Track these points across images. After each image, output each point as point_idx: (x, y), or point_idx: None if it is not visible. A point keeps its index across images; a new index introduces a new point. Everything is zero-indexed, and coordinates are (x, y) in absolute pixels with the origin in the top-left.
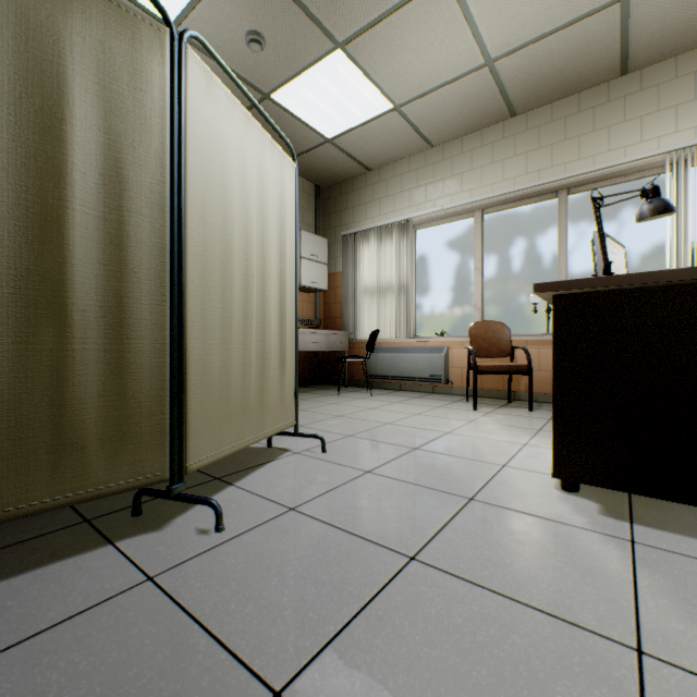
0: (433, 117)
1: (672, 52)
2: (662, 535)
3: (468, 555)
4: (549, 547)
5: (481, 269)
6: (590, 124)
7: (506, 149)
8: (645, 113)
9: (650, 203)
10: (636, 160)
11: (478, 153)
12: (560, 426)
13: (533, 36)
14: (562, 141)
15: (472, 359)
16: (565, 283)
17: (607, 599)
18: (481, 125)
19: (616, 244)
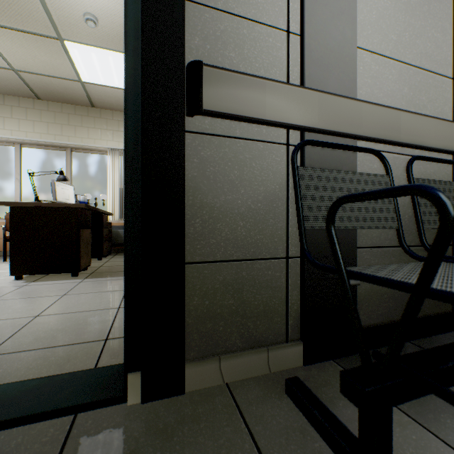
0: None
1: (111, 109)
2: (39, 282)
3: None
4: None
5: (21, 179)
6: (81, 122)
7: (36, 116)
8: (102, 128)
9: (60, 176)
10: (98, 147)
11: (17, 110)
12: (14, 256)
13: (40, 72)
14: (68, 124)
15: (3, 233)
16: (12, 203)
17: None
18: (19, 95)
19: (68, 185)
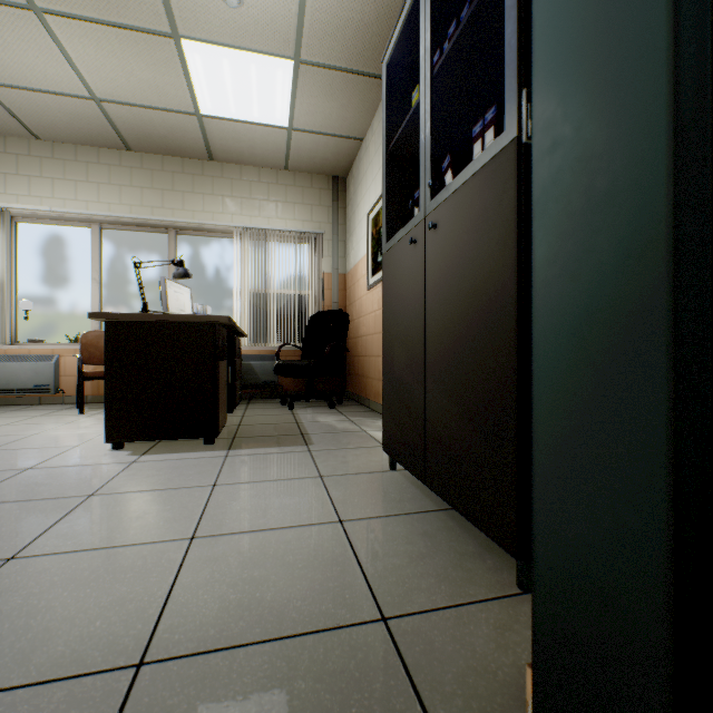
0: (37, 113)
1: (238, 162)
2: (155, 456)
3: (5, 494)
4: (75, 476)
5: (100, 280)
6: (192, 186)
7: (124, 177)
8: (225, 194)
9: (179, 270)
10: (219, 225)
11: (96, 168)
12: (111, 408)
13: (135, 102)
14: (172, 190)
15: (79, 367)
16: (110, 314)
17: (93, 485)
18: (98, 144)
19: (183, 286)
